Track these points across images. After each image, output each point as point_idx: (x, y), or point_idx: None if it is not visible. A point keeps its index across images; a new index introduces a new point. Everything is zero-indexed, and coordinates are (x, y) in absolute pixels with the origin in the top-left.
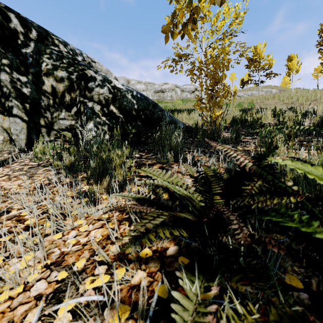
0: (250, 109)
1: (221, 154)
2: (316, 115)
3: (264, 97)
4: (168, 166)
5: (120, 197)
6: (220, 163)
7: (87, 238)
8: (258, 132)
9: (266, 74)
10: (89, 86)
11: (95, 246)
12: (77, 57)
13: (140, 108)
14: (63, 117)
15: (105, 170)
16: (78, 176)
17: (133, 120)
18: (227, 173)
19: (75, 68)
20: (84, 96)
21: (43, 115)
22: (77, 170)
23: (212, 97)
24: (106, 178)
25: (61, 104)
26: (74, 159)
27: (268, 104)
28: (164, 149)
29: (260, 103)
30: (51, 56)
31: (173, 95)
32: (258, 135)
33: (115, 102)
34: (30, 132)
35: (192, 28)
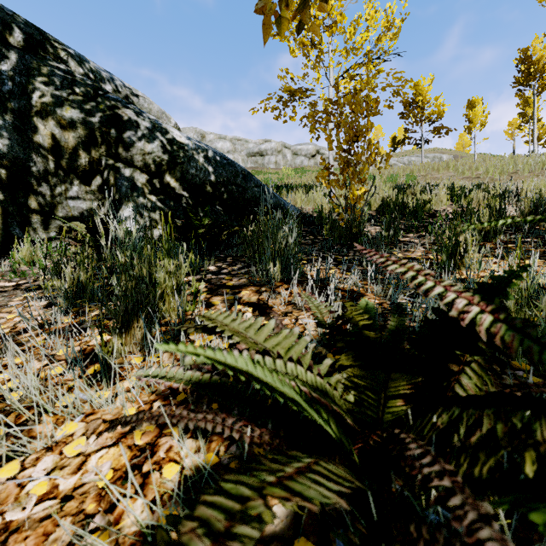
0: (410, 186)
1: (366, 266)
2: (526, 197)
3: (432, 167)
4: (270, 290)
5: (169, 361)
6: (369, 284)
7: (77, 479)
8: (428, 226)
9: (433, 130)
10: (125, 137)
11: (92, 503)
12: (103, 84)
13: (220, 180)
14: (76, 194)
15: (138, 303)
16: (92, 311)
17: (209, 203)
18: (394, 315)
19: (99, 104)
20: (116, 156)
21: (34, 190)
22: (91, 299)
23: (349, 162)
24: (140, 320)
25: (71, 171)
26: (85, 276)
27: (438, 179)
28: (263, 258)
29: (425, 177)
30: (51, 79)
31: (279, 161)
32: (428, 231)
33: (175, 169)
34: (7, 223)
35: (312, 42)
